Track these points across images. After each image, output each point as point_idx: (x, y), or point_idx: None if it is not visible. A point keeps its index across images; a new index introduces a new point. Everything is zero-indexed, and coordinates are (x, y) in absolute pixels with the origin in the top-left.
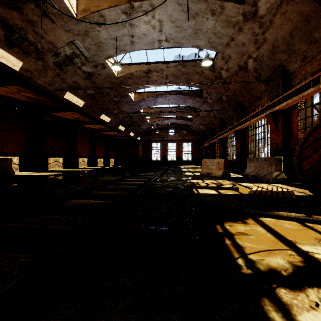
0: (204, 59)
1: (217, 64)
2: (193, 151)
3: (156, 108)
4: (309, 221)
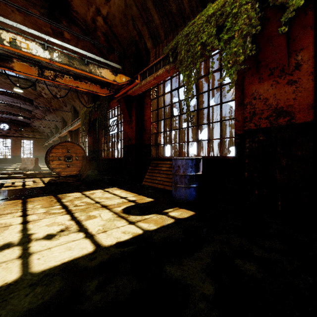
0: (15, 88)
1: (37, 88)
2: (36, 149)
3: None
4: (27, 178)
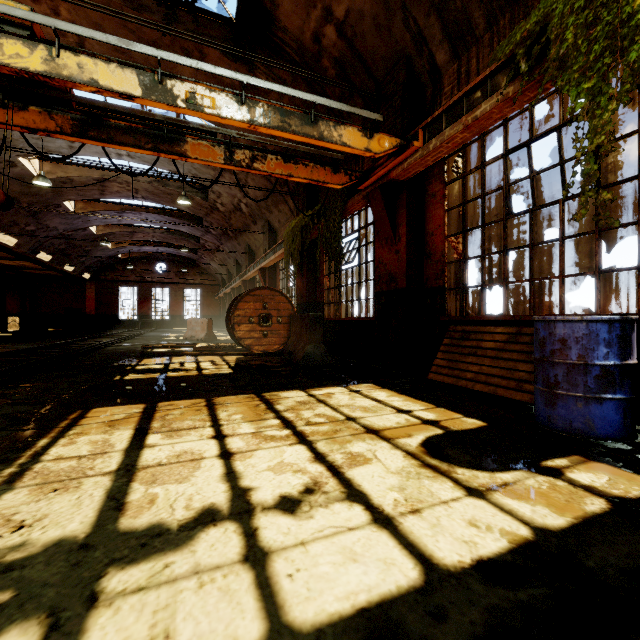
0: (180, 199)
1: (209, 195)
2: (204, 304)
3: (124, 226)
4: (201, 355)
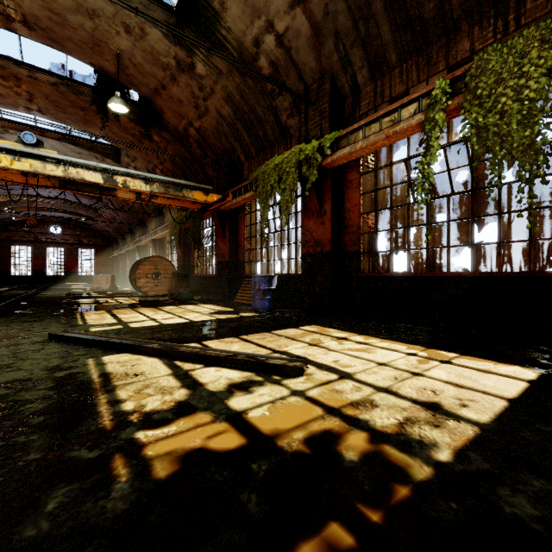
0: None
1: None
2: (98, 262)
3: (25, 195)
4: (114, 297)
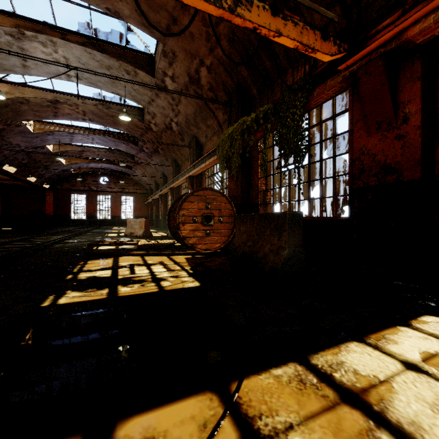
0: (122, 114)
1: (145, 117)
2: (136, 208)
3: (75, 146)
4: (147, 255)
